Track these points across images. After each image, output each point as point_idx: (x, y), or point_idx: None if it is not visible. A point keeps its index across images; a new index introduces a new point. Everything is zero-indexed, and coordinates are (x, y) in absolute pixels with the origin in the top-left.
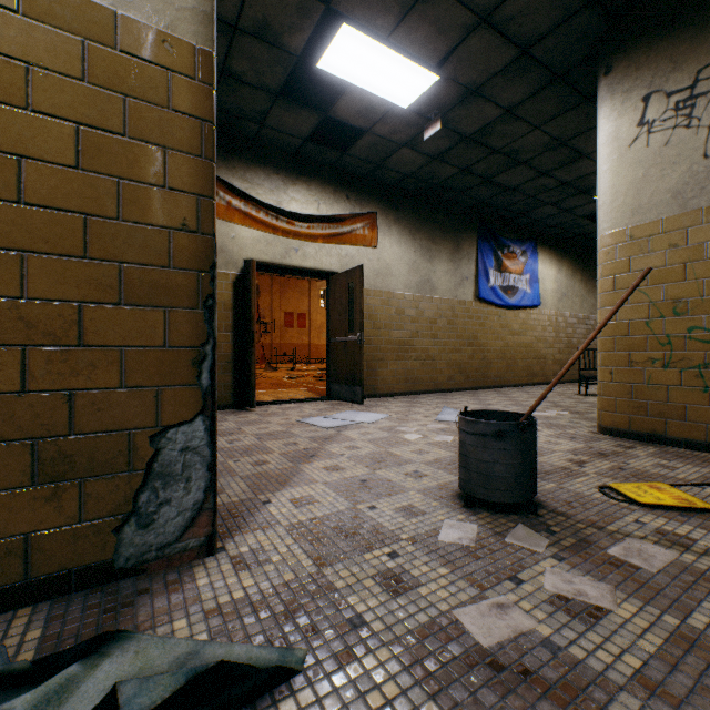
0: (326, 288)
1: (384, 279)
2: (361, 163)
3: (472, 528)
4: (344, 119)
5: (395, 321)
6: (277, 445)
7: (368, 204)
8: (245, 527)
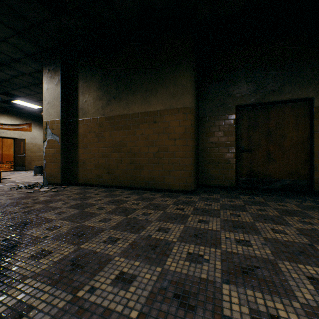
0: (14, 142)
1: (34, 140)
2: (26, 112)
3: (33, 176)
4: (20, 106)
5: (38, 150)
6: (3, 175)
7: (29, 120)
8: (3, 177)
